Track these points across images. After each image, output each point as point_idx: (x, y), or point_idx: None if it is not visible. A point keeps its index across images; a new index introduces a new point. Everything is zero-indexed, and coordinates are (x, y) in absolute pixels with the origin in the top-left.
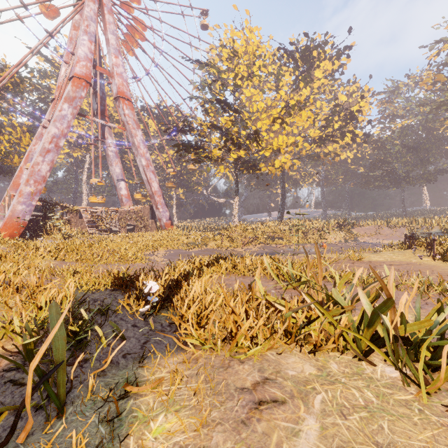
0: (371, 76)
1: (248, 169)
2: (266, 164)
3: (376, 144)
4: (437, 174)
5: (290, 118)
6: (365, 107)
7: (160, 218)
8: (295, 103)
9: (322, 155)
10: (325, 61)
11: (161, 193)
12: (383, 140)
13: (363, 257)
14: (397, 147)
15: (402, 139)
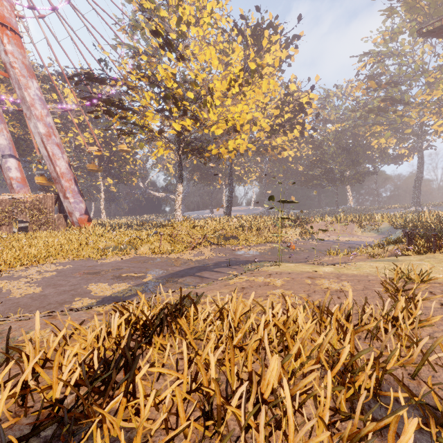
0: (309, 79)
1: (194, 153)
2: (217, 145)
3: (313, 144)
4: (364, 175)
5: (247, 90)
6: (315, 99)
7: (71, 211)
8: (256, 68)
9: (269, 148)
10: (276, 45)
11: (72, 176)
12: (320, 141)
13: (436, 278)
14: (333, 147)
15: (336, 141)
